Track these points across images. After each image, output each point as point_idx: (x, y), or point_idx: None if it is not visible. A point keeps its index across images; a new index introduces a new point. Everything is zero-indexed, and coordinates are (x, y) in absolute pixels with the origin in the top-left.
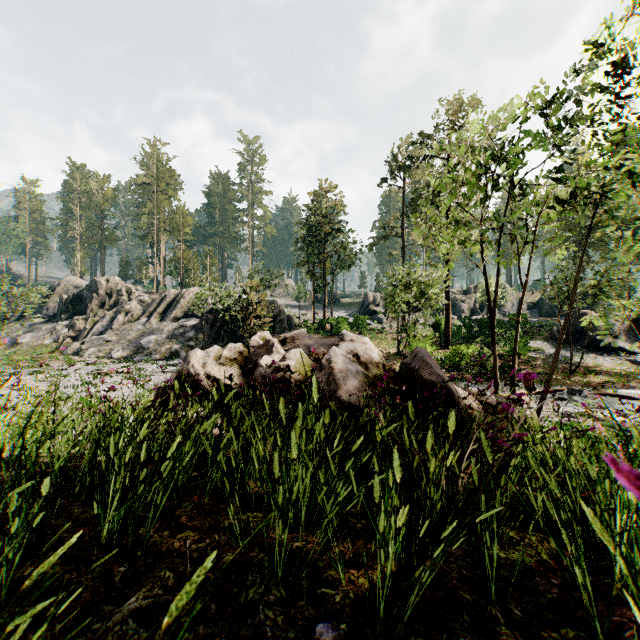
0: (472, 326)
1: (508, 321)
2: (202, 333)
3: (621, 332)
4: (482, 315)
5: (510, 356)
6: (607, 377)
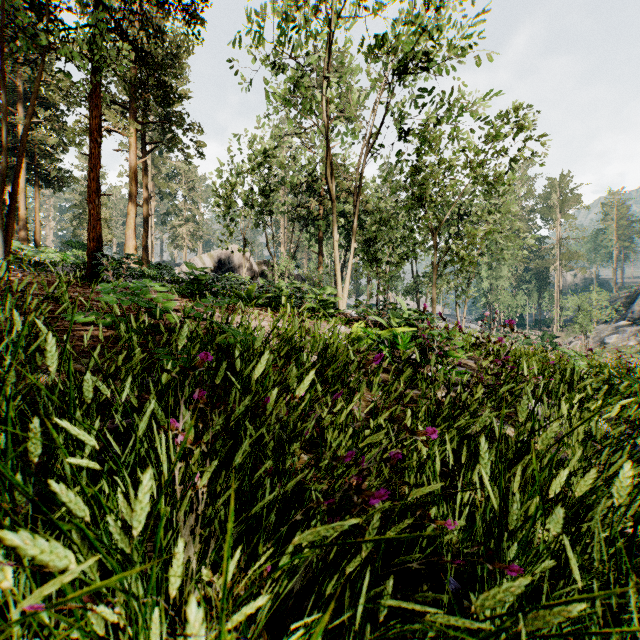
0: None
1: None
2: None
3: None
4: None
5: None
6: None
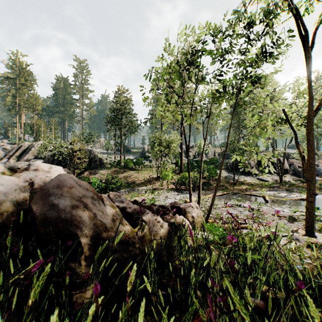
0: (193, 163)
1: (209, 161)
2: None
3: (254, 166)
4: (198, 158)
5: (209, 177)
6: (248, 186)
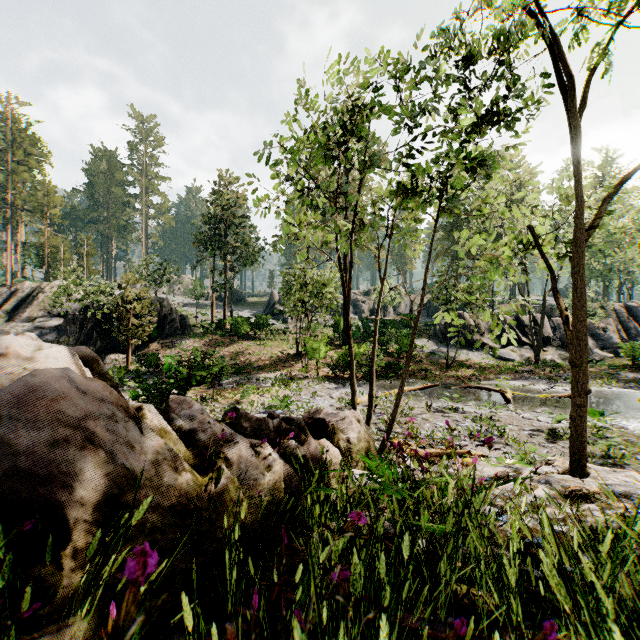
0: (369, 326)
1: (400, 321)
2: (67, 336)
3: (486, 330)
4: (380, 315)
5: (399, 354)
6: (475, 370)
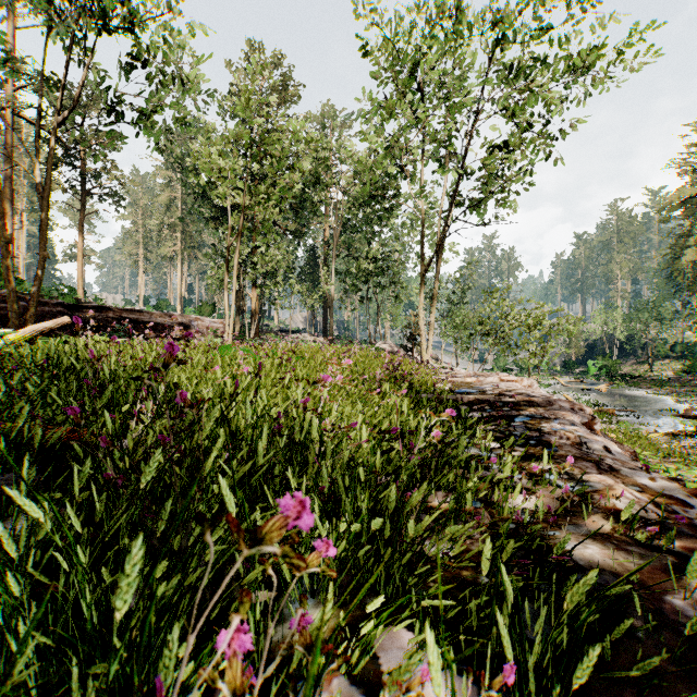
0: None
1: None
2: None
3: None
4: None
5: None
6: None
